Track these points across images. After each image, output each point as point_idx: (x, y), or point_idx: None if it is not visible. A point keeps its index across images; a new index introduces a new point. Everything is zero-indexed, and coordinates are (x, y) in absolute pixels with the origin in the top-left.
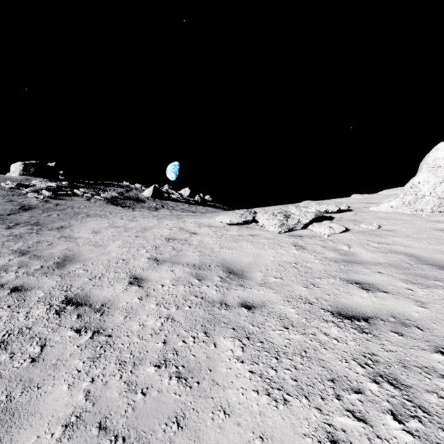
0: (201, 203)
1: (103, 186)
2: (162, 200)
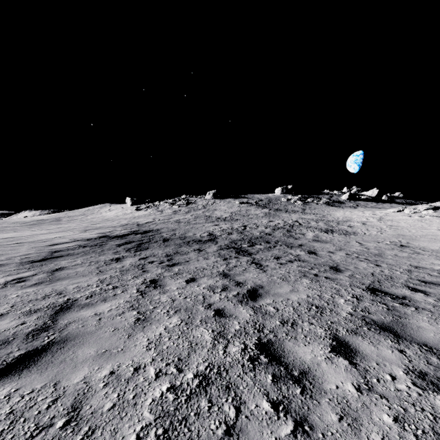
0: (388, 201)
1: (316, 195)
2: (355, 201)
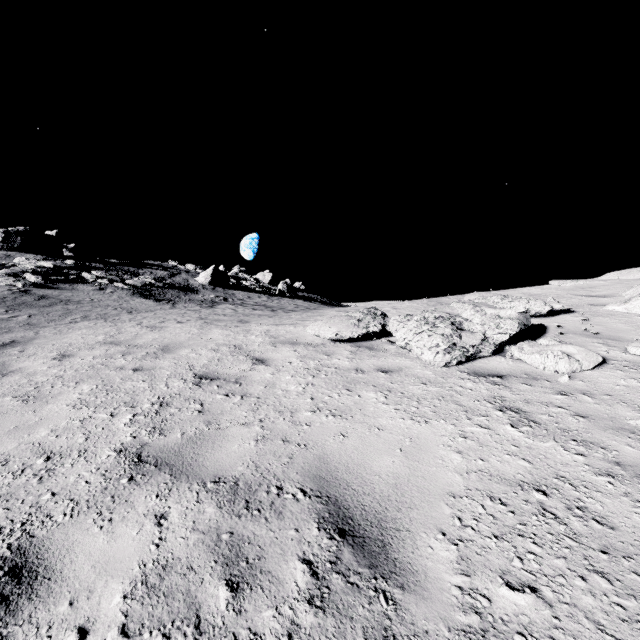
0: (288, 294)
1: (134, 267)
2: (227, 290)
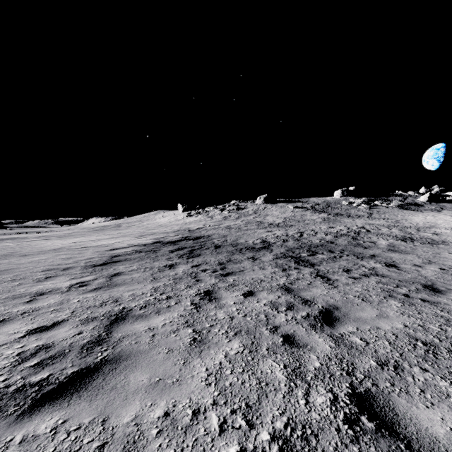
0: None
1: (385, 197)
2: (438, 203)
